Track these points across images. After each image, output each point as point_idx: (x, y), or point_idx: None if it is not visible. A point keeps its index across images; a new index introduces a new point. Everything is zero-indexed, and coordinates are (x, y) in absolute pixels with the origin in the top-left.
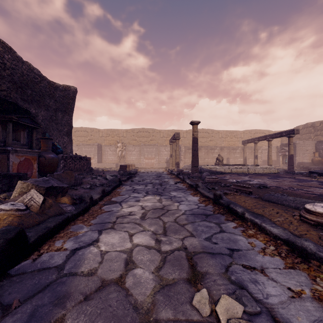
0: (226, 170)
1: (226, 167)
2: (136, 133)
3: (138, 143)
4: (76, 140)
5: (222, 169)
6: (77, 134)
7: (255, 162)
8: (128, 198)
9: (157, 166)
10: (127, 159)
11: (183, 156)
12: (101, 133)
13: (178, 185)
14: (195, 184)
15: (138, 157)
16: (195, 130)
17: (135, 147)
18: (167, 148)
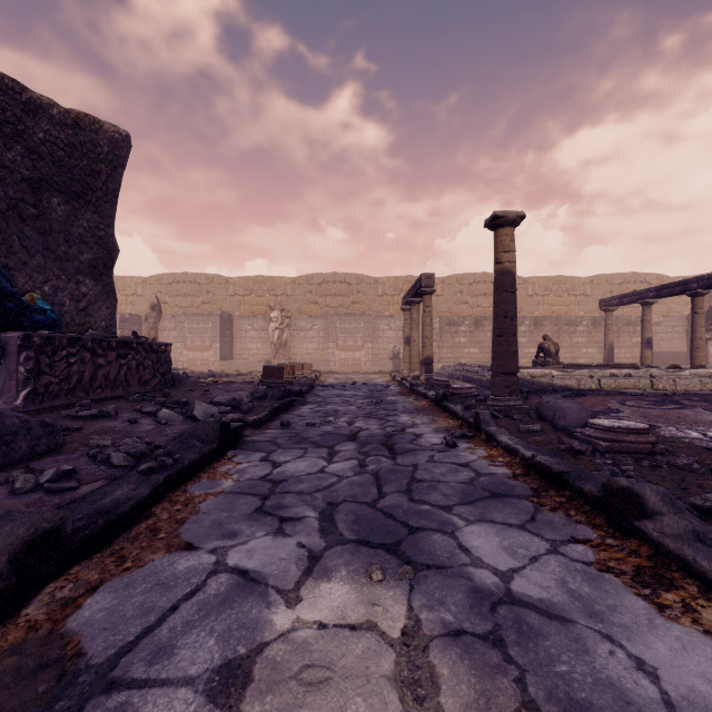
0: (583, 383)
1: (583, 372)
2: (316, 287)
3: (322, 311)
4: (173, 303)
5: (572, 380)
6: (175, 290)
7: (644, 357)
8: (198, 594)
9: (368, 369)
10: (296, 351)
11: (437, 342)
12: (232, 288)
13: (466, 456)
14: (578, 476)
15: (320, 346)
16: (507, 245)
17: (313, 319)
18: (394, 321)
